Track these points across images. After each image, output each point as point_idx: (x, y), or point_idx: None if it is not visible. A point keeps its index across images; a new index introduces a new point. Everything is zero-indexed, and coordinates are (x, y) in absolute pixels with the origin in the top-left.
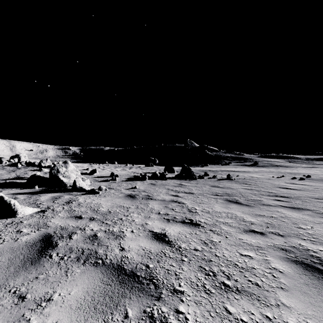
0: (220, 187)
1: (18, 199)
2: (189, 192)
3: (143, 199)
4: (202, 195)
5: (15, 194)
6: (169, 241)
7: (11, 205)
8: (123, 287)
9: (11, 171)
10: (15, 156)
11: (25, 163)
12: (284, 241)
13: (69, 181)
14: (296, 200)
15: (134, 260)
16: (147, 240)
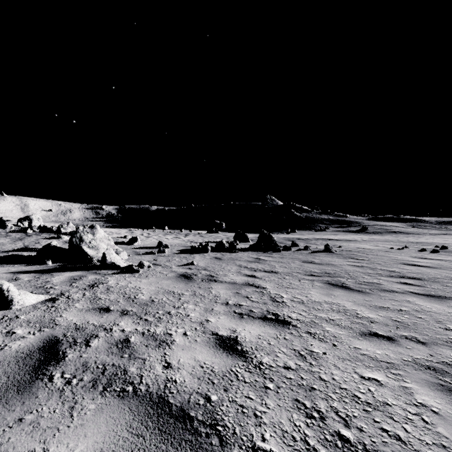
0: (316, 263)
1: (20, 281)
2: (271, 270)
3: (203, 281)
4: (290, 275)
5: (17, 273)
6: (244, 351)
7: (3, 290)
8: (165, 442)
9: (17, 240)
10: (24, 219)
11: (38, 228)
12: (430, 354)
13: (97, 254)
14: (433, 284)
15: (186, 386)
16: (208, 349)
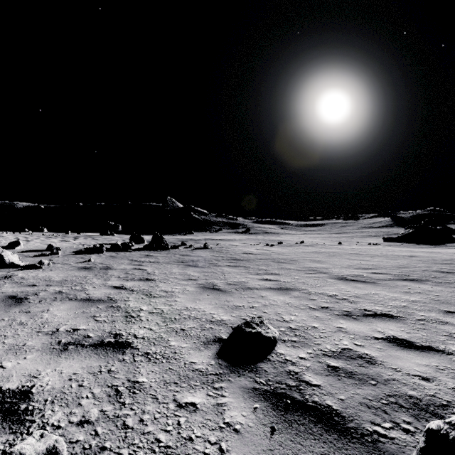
0: (191, 256)
1: None
2: (155, 261)
3: (102, 270)
4: (167, 263)
5: None
6: (126, 288)
7: None
8: (94, 303)
9: None
10: None
11: None
12: (205, 281)
13: None
14: (244, 261)
15: (99, 296)
16: (108, 289)
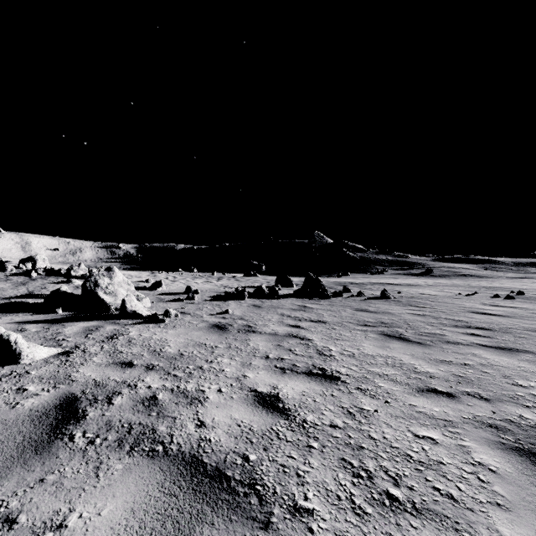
0: (371, 311)
1: (27, 332)
2: (318, 319)
3: (240, 332)
4: (340, 325)
5: (22, 323)
6: (286, 409)
7: (10, 342)
8: (200, 502)
9: (19, 285)
10: (27, 259)
11: (44, 270)
12: (493, 411)
13: (115, 301)
14: (504, 335)
15: (222, 445)
16: (246, 407)
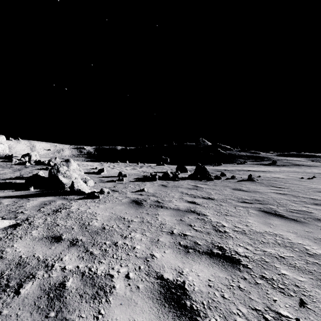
0: (245, 190)
1: (0, 205)
2: (208, 196)
3: (151, 207)
4: (225, 202)
5: (2, 198)
6: (194, 311)
7: None
8: None
9: (16, 170)
10: (26, 155)
11: (34, 161)
12: None
13: (69, 182)
14: None
15: None
16: (151, 306)
